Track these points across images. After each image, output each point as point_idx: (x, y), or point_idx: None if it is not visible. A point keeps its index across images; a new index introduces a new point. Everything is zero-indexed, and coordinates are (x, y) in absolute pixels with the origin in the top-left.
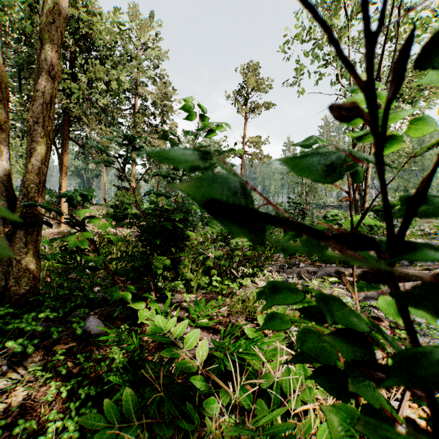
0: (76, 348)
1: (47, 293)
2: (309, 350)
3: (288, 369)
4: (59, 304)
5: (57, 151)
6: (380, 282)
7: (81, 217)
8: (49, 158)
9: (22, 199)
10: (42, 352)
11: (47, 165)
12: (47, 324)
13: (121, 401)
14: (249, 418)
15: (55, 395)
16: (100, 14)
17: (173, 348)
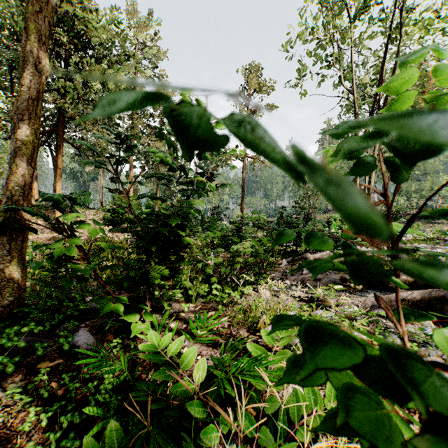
0: (63, 366)
1: (36, 303)
2: (345, 421)
3: (295, 392)
4: (46, 317)
5: (51, 153)
6: (386, 289)
7: (68, 223)
8: (35, 158)
9: (5, 203)
10: (24, 371)
11: (34, 166)
12: (32, 339)
13: (104, 437)
14: (252, 446)
15: (35, 422)
16: (96, 10)
17: (167, 368)
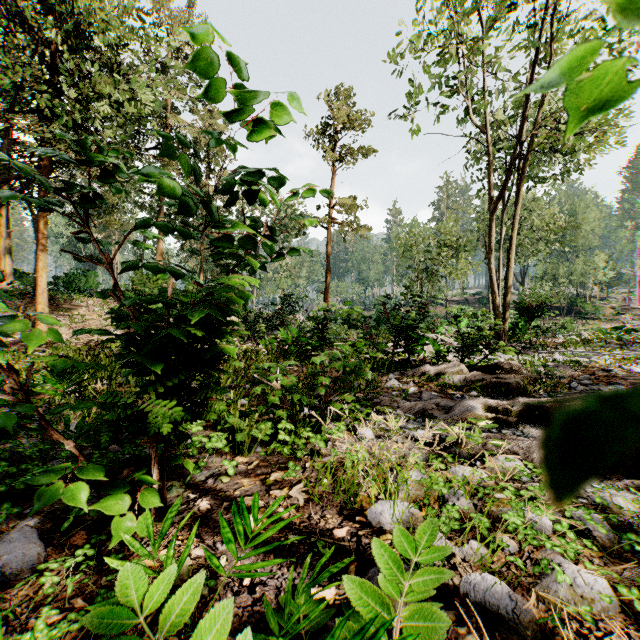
0: None
1: None
2: None
3: None
4: None
5: (32, 210)
6: None
7: None
8: None
9: None
10: None
11: None
12: None
13: None
14: None
15: None
16: None
17: None
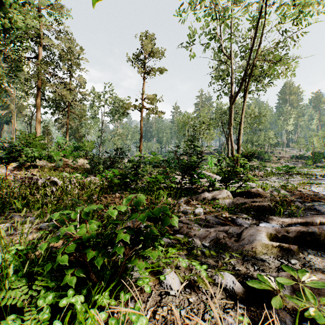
0: None
1: None
2: None
3: None
4: None
5: None
6: (324, 247)
7: None
8: None
9: None
10: None
11: None
12: None
13: None
14: None
15: None
16: None
17: None
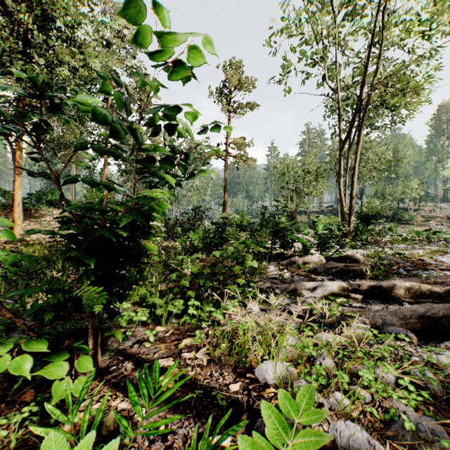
0: None
1: None
2: None
3: None
4: None
5: (11, 145)
6: (389, 298)
7: None
8: None
9: None
10: None
11: None
12: None
13: None
14: None
15: None
16: None
17: None
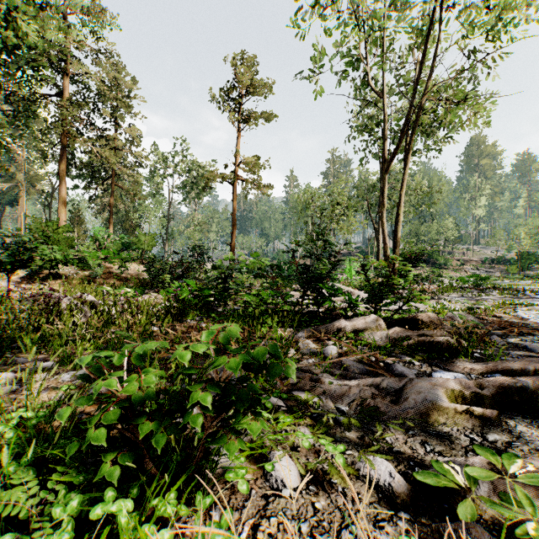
0: None
1: None
2: None
3: None
4: None
5: None
6: None
7: None
8: None
9: None
10: None
11: None
12: None
13: None
14: None
15: None
16: None
17: None
